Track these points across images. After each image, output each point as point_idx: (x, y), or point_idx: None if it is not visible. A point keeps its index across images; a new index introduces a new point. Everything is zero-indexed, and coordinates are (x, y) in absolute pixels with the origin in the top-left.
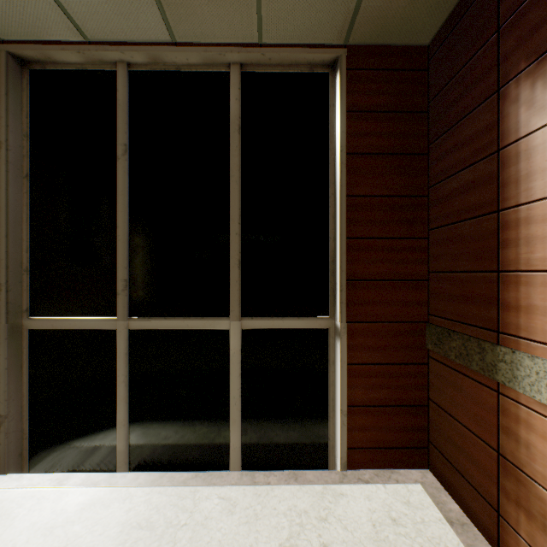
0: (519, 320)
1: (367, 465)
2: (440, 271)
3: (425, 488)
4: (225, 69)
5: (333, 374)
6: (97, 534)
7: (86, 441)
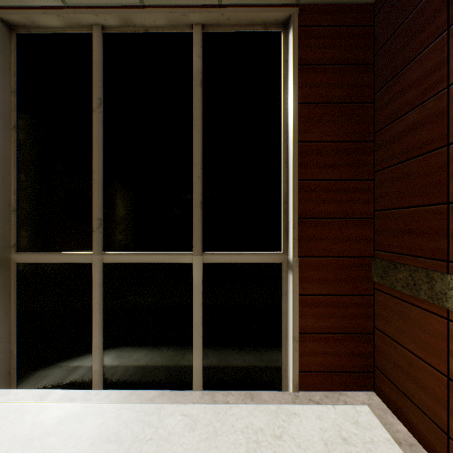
0: None
1: (317, 387)
2: (386, 209)
3: (372, 409)
4: (188, 30)
5: (286, 304)
6: (70, 446)
7: (66, 361)
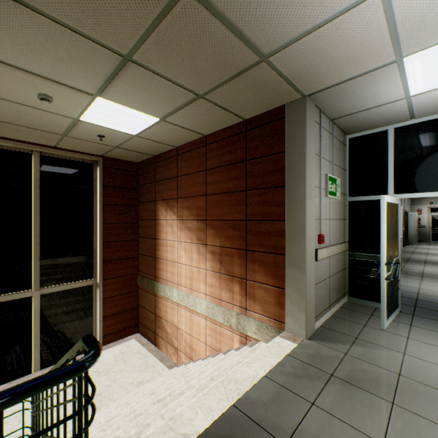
0: (159, 273)
1: (113, 340)
2: (142, 254)
3: (136, 339)
4: (29, 152)
5: (96, 305)
6: None
7: None
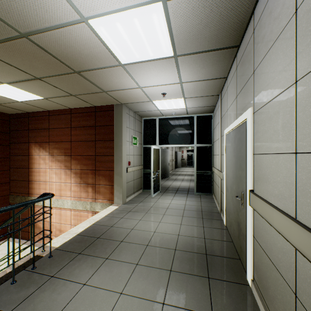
0: (33, 190)
1: None
2: (15, 180)
3: (10, 241)
4: None
5: None
6: None
7: None
